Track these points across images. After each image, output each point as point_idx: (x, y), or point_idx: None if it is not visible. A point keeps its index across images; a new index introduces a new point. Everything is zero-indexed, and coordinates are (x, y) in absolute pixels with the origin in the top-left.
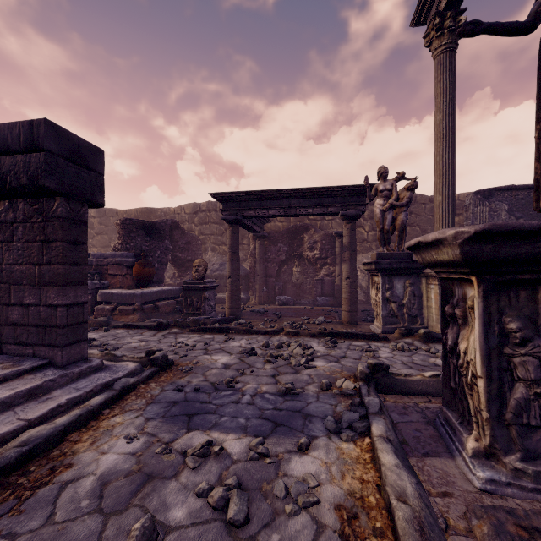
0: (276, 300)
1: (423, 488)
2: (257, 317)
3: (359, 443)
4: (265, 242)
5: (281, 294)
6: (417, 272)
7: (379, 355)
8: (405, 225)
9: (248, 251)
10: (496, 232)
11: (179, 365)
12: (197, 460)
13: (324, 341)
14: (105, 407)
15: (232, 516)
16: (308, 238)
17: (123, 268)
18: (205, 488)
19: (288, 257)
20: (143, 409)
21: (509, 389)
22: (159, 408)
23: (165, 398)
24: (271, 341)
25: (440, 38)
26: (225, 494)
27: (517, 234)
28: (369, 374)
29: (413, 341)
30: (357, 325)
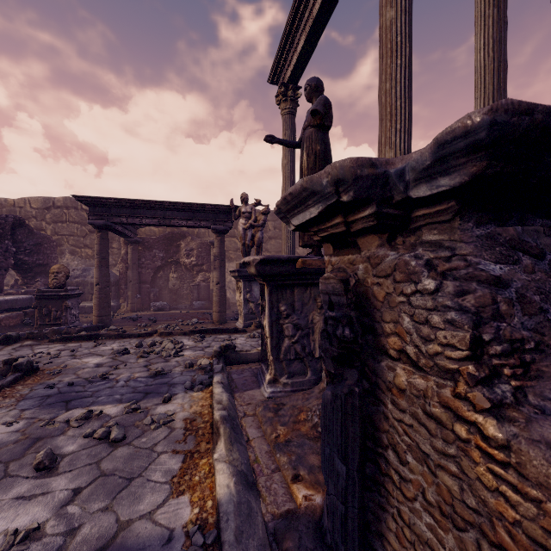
0: (151, 306)
1: (233, 398)
2: (130, 323)
3: (205, 390)
4: (139, 247)
5: (157, 300)
6: None
7: (236, 342)
8: (261, 241)
9: (118, 255)
10: (270, 260)
11: (46, 370)
12: (81, 422)
13: (194, 337)
14: None
15: (113, 437)
16: (185, 246)
17: None
18: (91, 431)
19: (164, 263)
20: (14, 405)
21: (282, 342)
22: (33, 402)
23: (37, 394)
24: (145, 342)
25: (285, 102)
26: (107, 429)
27: (279, 261)
28: (220, 351)
29: None
30: (226, 323)
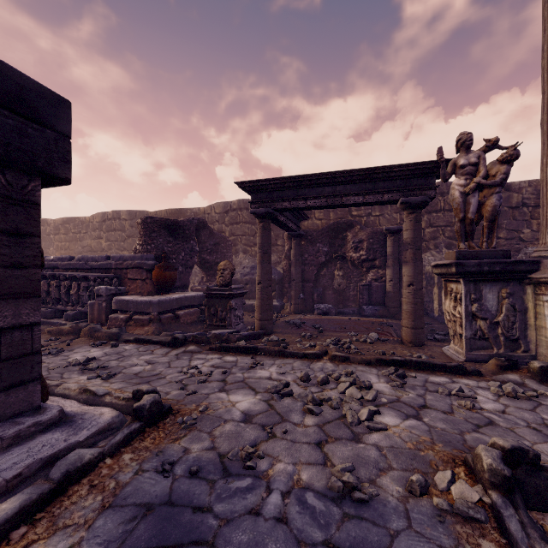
0: (315, 309)
1: None
2: (292, 331)
3: None
4: (302, 242)
5: (321, 302)
6: (519, 277)
7: (479, 405)
8: (497, 212)
9: (282, 253)
10: None
11: (179, 413)
12: None
13: (386, 374)
14: (19, 523)
15: None
16: (352, 237)
17: (143, 272)
18: None
19: (328, 259)
20: (89, 524)
21: None
22: (116, 524)
23: (136, 493)
24: (312, 371)
25: None
26: None
27: None
28: (511, 477)
29: (523, 380)
30: (424, 347)
